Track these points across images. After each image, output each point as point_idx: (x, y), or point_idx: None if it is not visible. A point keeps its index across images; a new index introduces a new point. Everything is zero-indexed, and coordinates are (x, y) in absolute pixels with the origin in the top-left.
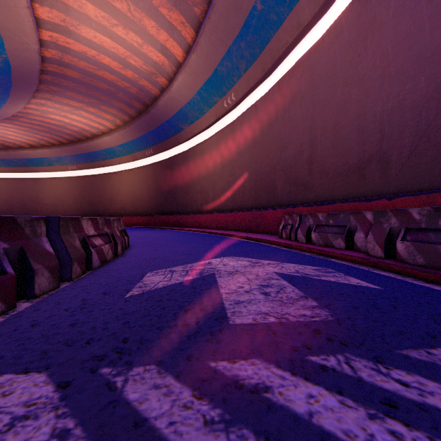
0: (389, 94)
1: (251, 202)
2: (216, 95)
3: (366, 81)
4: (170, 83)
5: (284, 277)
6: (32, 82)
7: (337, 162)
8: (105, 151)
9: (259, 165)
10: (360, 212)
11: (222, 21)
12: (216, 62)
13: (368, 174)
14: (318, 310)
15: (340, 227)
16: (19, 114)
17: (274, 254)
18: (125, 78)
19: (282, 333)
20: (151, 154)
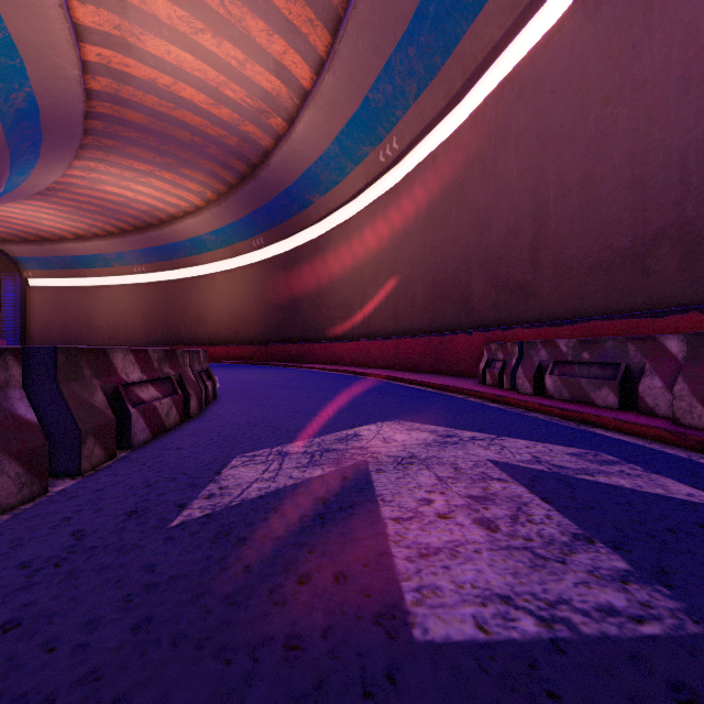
0: (701, 110)
1: (425, 322)
2: (365, 143)
3: (651, 91)
4: (290, 125)
5: (514, 474)
6: (72, 132)
7: (588, 246)
8: (190, 242)
9: (440, 257)
10: (650, 337)
11: (376, 12)
12: (367, 85)
13: (655, 266)
14: (641, 589)
15: (606, 366)
16: (58, 186)
17: (478, 417)
18: (217, 121)
19: (579, 695)
20: (262, 244)
